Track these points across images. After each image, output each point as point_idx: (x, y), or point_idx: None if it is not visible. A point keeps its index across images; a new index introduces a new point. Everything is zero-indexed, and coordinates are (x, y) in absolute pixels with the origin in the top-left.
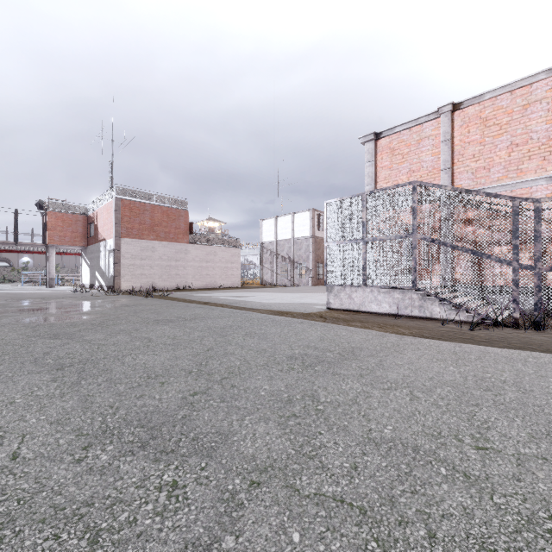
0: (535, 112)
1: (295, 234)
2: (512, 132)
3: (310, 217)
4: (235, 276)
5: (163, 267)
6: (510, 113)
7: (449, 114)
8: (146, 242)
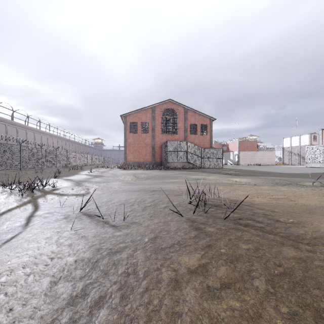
0: None
1: (301, 144)
2: None
3: (308, 137)
4: (273, 161)
5: (250, 159)
6: None
7: None
8: (245, 152)
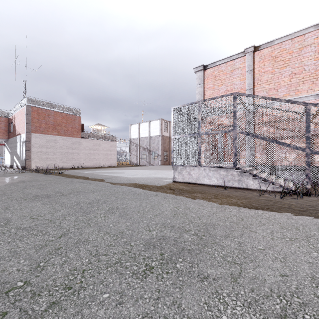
0: (307, 52)
1: (151, 133)
2: (292, 65)
3: (159, 124)
4: (113, 159)
5: (63, 153)
6: (291, 53)
7: (252, 53)
8: (50, 136)
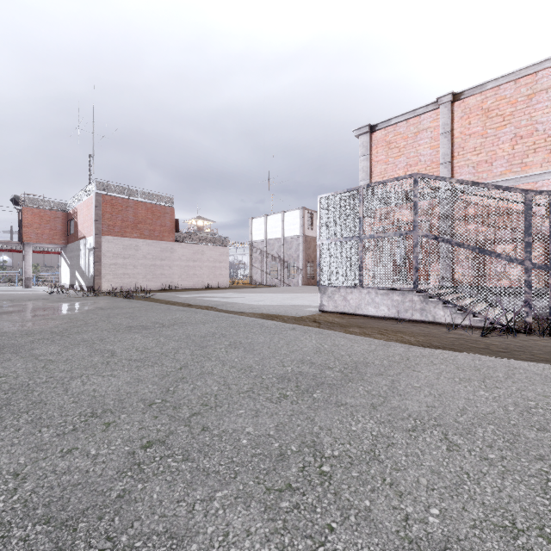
0: (540, 102)
1: (285, 233)
2: (516, 123)
3: (300, 216)
4: (224, 276)
5: (147, 267)
6: (513, 103)
7: (449, 104)
8: (129, 240)
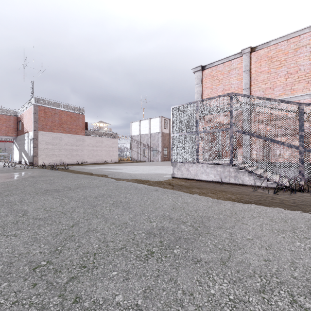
0: (302, 53)
1: (151, 131)
2: (288, 65)
3: (159, 121)
4: (115, 155)
5: (68, 150)
6: (286, 53)
7: (248, 54)
8: (56, 134)
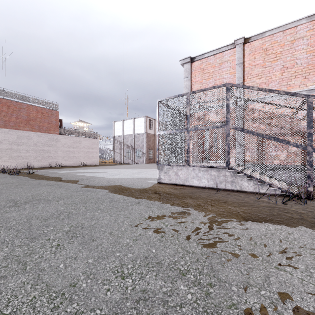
0: (299, 45)
1: (135, 131)
2: (284, 59)
3: (144, 121)
4: (95, 157)
5: (37, 151)
6: (282, 46)
7: (242, 45)
8: (22, 132)
